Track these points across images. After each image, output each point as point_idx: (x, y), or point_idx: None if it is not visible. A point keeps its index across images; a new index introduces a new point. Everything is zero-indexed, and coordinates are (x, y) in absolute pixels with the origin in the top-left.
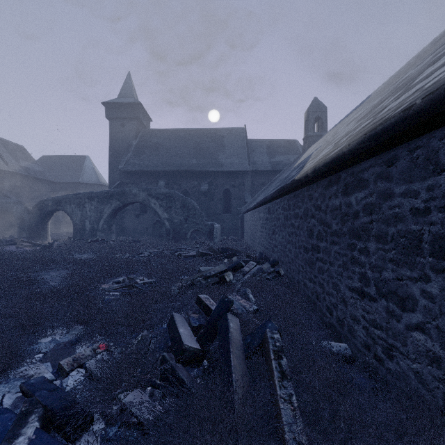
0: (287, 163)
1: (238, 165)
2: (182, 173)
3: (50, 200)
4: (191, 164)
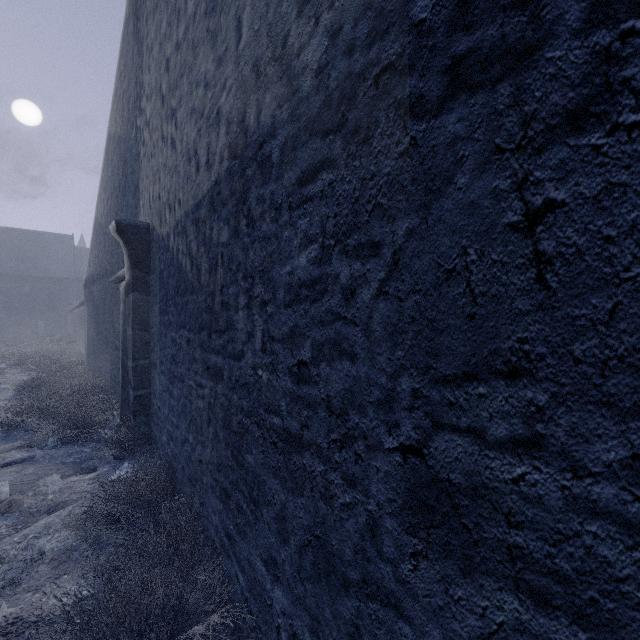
0: None
1: (64, 272)
2: None
3: None
4: (9, 267)
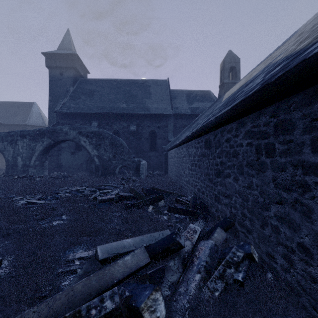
0: (204, 108)
1: (163, 109)
2: (113, 115)
3: None
4: (121, 108)
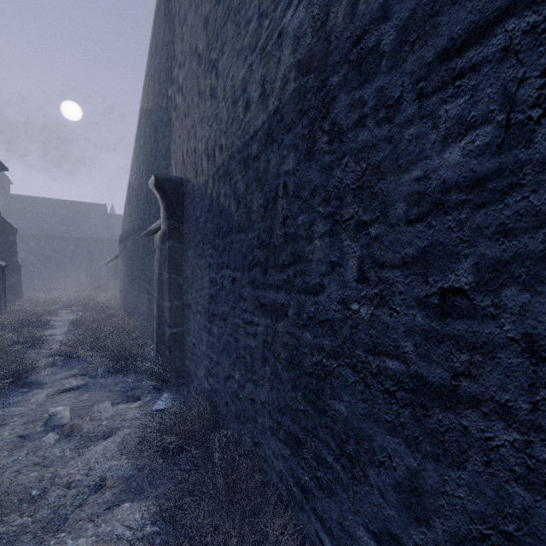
0: None
1: (100, 234)
2: (52, 237)
3: None
4: (60, 230)
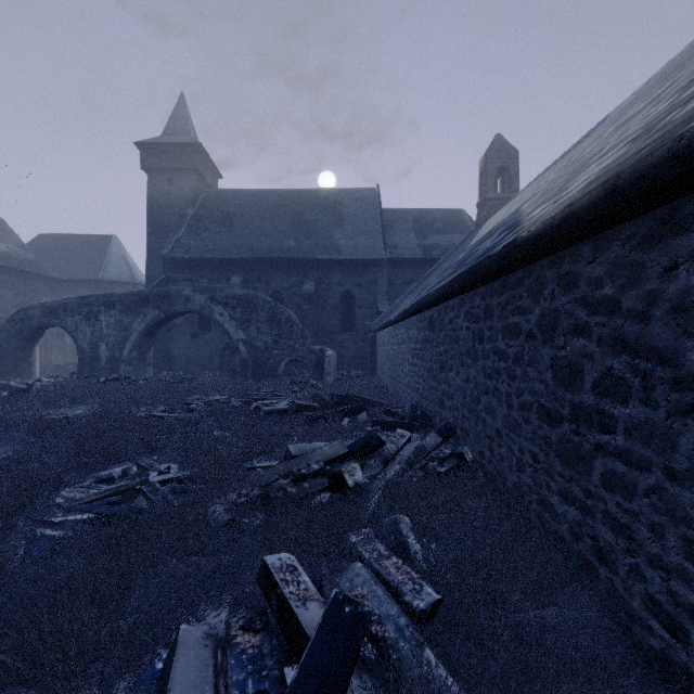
0: (449, 246)
1: (367, 249)
2: (271, 263)
3: (37, 308)
4: (287, 248)
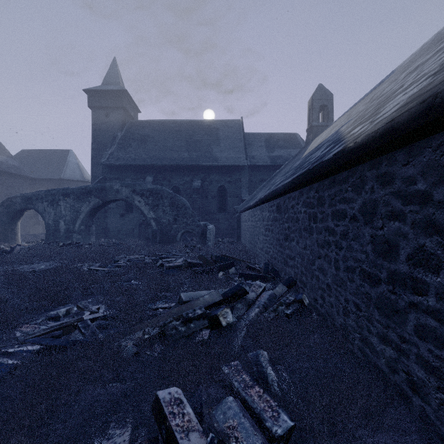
0: (288, 157)
1: (235, 159)
2: (172, 168)
3: (19, 197)
4: (182, 158)
